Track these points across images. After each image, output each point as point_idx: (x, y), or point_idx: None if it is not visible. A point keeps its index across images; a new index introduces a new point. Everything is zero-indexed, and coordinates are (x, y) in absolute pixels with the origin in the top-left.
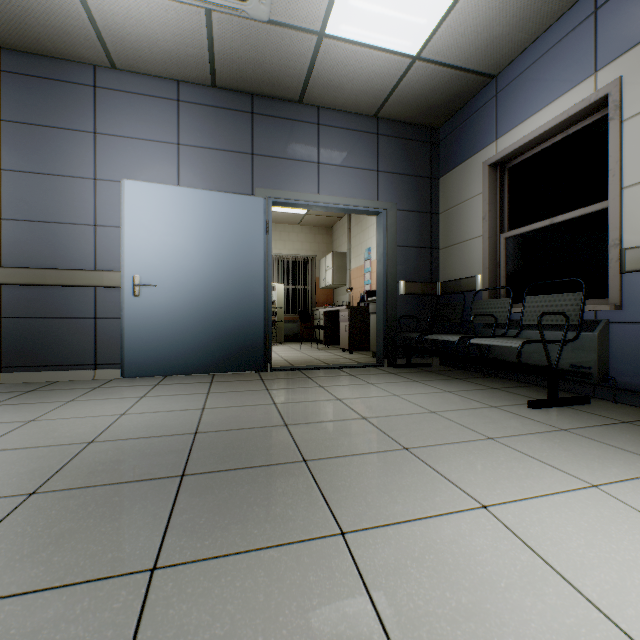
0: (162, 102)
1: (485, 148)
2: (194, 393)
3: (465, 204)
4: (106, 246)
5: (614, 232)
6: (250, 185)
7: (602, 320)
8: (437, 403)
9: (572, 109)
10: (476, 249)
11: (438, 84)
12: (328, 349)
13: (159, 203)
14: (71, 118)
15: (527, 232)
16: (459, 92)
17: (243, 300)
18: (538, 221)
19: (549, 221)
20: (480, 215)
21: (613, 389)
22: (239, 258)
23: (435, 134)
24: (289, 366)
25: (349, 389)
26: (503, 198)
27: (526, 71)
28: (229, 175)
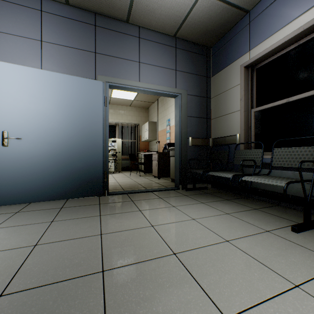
0: (29, 10)
1: (241, 56)
2: (40, 222)
3: (228, 91)
4: None
5: None
6: (93, 73)
7: None
8: (226, 228)
9: (307, 24)
10: (235, 118)
11: (214, 14)
12: (146, 176)
13: (24, 79)
14: None
15: (270, 107)
16: (226, 22)
17: (88, 149)
18: (277, 100)
19: (286, 100)
20: (238, 98)
21: None
22: (85, 121)
23: (209, 51)
24: (120, 191)
25: (159, 213)
26: (252, 87)
27: (271, 5)
28: (79, 65)
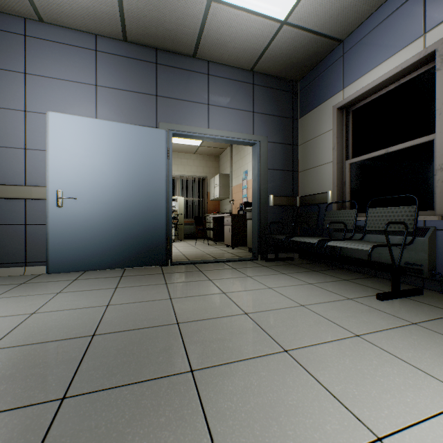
0: (82, 51)
1: (334, 95)
2: (104, 288)
3: (319, 138)
4: (35, 166)
5: (440, 158)
6: (154, 120)
7: (430, 228)
8: (304, 296)
9: (405, 63)
10: (327, 172)
11: (300, 45)
12: (216, 245)
13: (79, 131)
14: (4, 60)
15: (367, 159)
16: (315, 53)
17: (149, 210)
18: (375, 151)
19: (385, 150)
20: (330, 146)
21: (440, 282)
22: (145, 177)
23: (296, 86)
24: (186, 261)
25: (232, 282)
26: (348, 133)
27: (367, 35)
28: (138, 111)
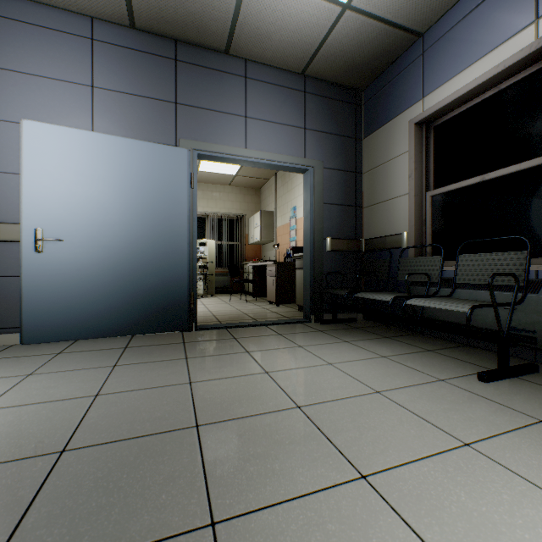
0: (73, 39)
1: (411, 107)
2: (97, 366)
3: (390, 163)
4: (4, 195)
5: None
6: (173, 135)
7: None
8: (378, 376)
9: (509, 60)
10: (401, 207)
11: (366, 40)
12: (256, 301)
13: (67, 148)
14: None
15: (455, 190)
16: (386, 51)
17: (165, 256)
18: (466, 179)
19: (480, 178)
20: (406, 173)
21: None
22: (160, 212)
23: (359, 96)
24: (216, 324)
25: (278, 355)
26: (428, 157)
27: (456, 26)
28: (150, 123)
